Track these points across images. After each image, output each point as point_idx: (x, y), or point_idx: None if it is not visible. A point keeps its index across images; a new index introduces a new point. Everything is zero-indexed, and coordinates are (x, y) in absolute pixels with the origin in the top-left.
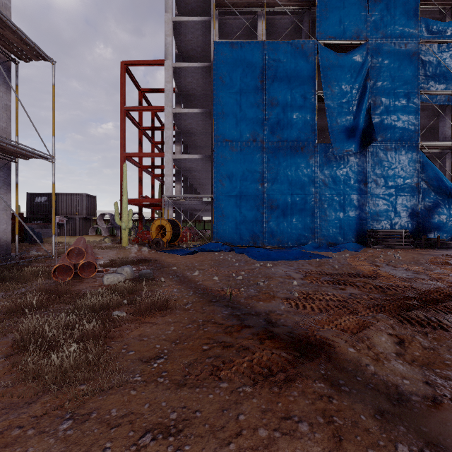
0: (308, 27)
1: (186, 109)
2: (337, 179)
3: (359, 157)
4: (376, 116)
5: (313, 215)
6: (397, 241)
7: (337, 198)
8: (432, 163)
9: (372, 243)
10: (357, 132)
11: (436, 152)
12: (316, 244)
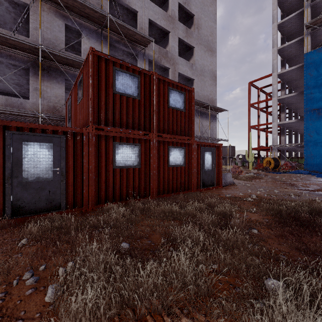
0: None
1: (286, 95)
2: None
3: None
4: None
5: None
6: None
7: None
8: None
9: None
10: None
11: None
12: None
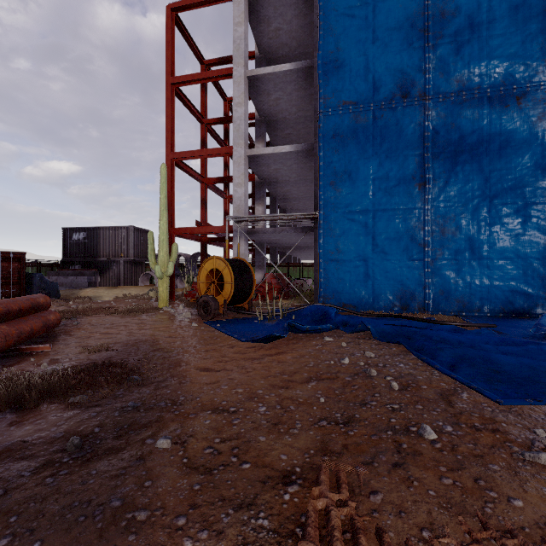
0: None
1: (270, 68)
2: None
3: None
4: None
5: None
6: None
7: None
8: None
9: None
10: None
11: None
12: None
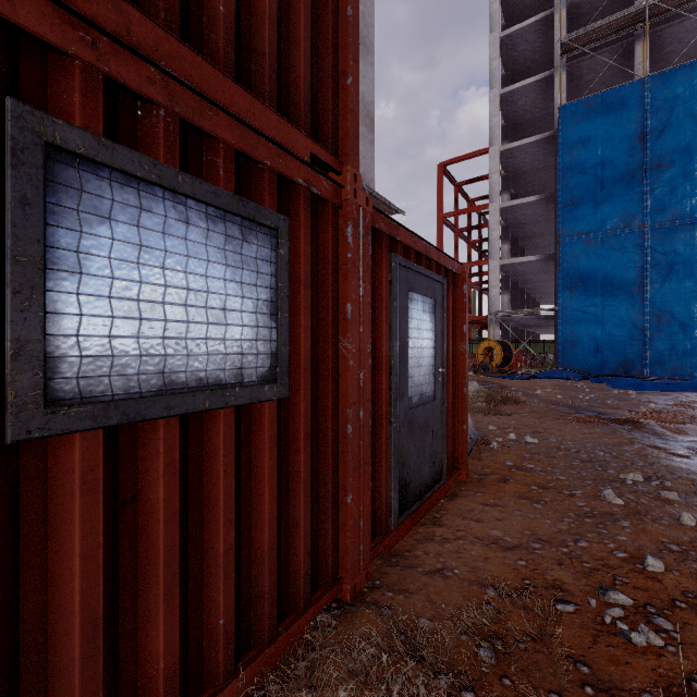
0: None
1: (518, 200)
2: None
3: None
4: None
5: None
6: None
7: None
8: None
9: None
10: None
11: None
12: None
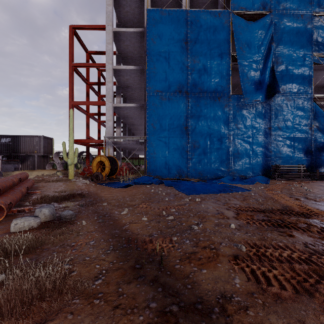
0: (223, 1)
1: (124, 66)
2: (247, 123)
3: (265, 106)
4: (278, 73)
5: (228, 153)
6: (297, 174)
7: (247, 139)
8: (323, 111)
9: (276, 176)
10: (263, 85)
11: (320, 104)
12: (230, 177)
